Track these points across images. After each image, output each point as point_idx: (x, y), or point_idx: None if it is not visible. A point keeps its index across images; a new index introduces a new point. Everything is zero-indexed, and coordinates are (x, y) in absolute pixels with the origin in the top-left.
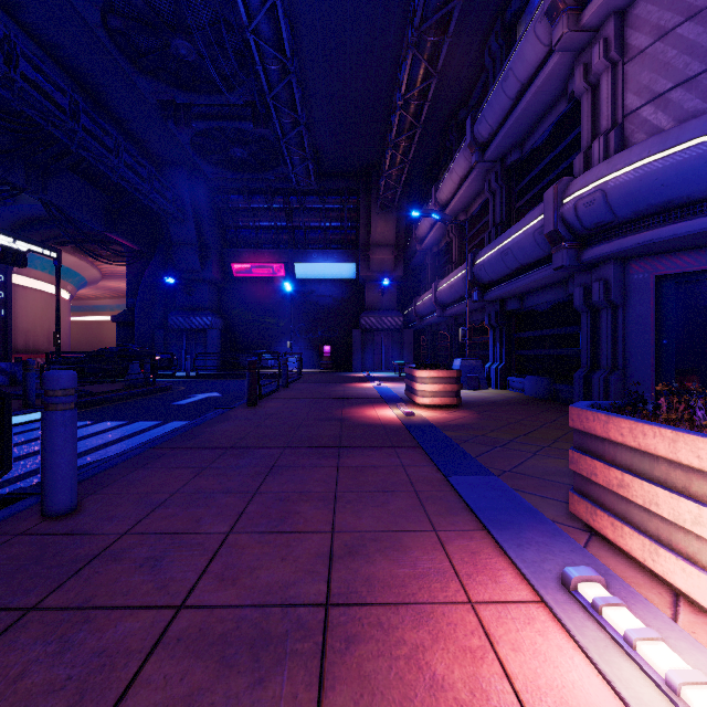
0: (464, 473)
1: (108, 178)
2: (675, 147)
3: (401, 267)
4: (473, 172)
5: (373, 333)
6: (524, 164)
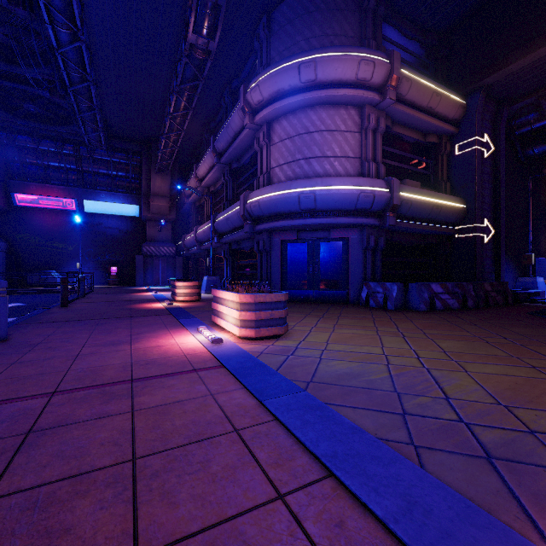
0: (185, 318)
1: None
2: (279, 192)
3: (174, 212)
4: (216, 167)
5: (153, 258)
6: (240, 170)
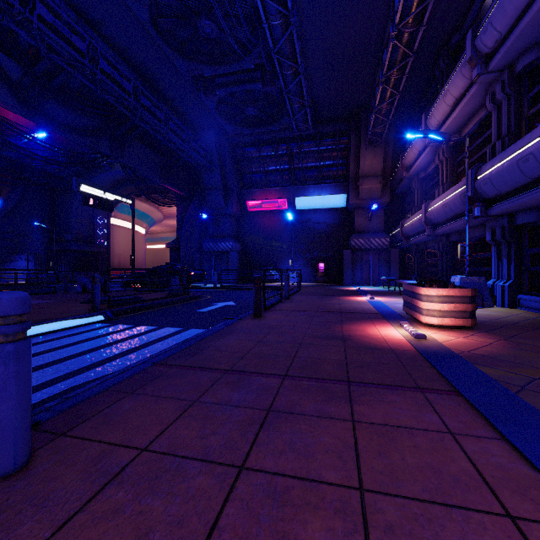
0: None
1: (163, 144)
2: None
3: (388, 194)
4: (472, 88)
5: (362, 252)
6: None
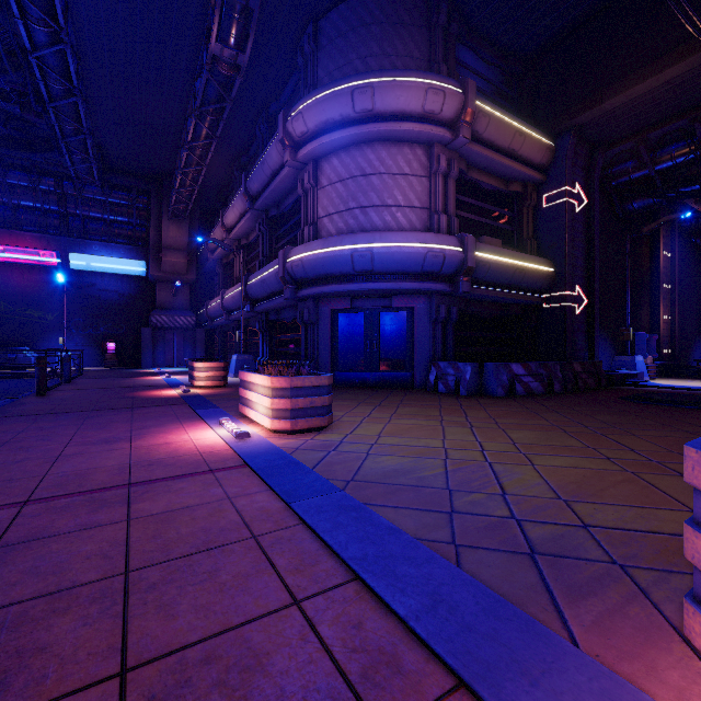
0: (205, 409)
1: None
2: (327, 249)
3: (194, 271)
4: (248, 214)
5: (165, 331)
6: (280, 219)
